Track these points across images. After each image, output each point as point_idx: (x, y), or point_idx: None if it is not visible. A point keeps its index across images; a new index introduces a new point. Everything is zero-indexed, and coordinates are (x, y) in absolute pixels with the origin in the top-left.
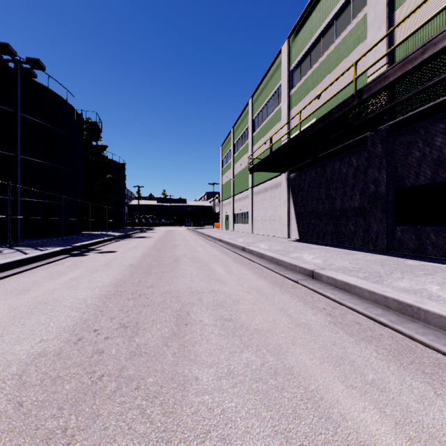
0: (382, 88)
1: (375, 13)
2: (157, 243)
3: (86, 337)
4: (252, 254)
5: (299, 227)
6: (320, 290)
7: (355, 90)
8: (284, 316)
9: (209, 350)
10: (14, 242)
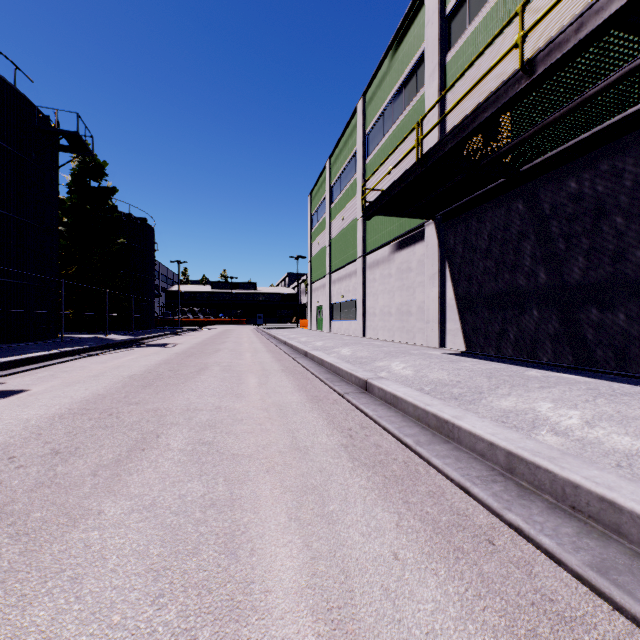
0: None
1: None
2: (170, 361)
3: None
4: (398, 410)
5: (466, 326)
6: None
7: None
8: None
9: None
10: None
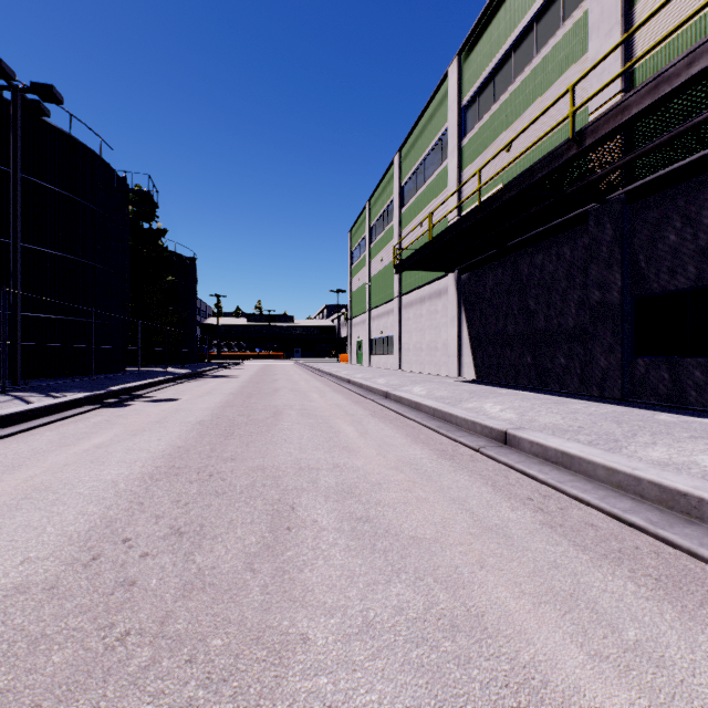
0: (618, 126)
1: (601, 10)
2: (247, 386)
3: (108, 554)
4: (401, 404)
5: (476, 360)
6: (519, 466)
7: (572, 131)
8: (461, 512)
9: (329, 578)
10: (11, 384)
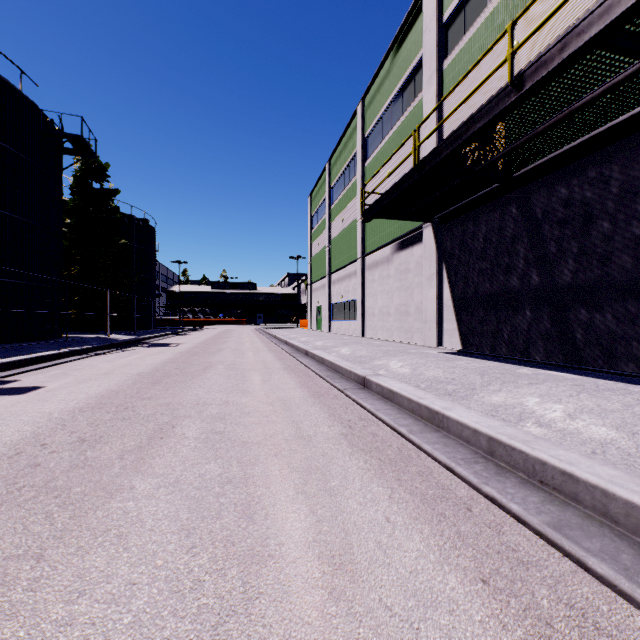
0: None
1: None
2: (175, 360)
3: None
4: (394, 404)
5: (462, 326)
6: None
7: None
8: None
9: None
10: None
